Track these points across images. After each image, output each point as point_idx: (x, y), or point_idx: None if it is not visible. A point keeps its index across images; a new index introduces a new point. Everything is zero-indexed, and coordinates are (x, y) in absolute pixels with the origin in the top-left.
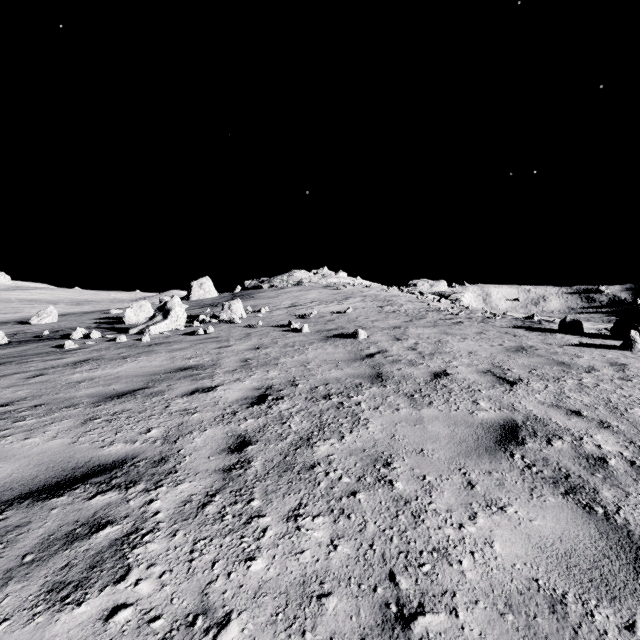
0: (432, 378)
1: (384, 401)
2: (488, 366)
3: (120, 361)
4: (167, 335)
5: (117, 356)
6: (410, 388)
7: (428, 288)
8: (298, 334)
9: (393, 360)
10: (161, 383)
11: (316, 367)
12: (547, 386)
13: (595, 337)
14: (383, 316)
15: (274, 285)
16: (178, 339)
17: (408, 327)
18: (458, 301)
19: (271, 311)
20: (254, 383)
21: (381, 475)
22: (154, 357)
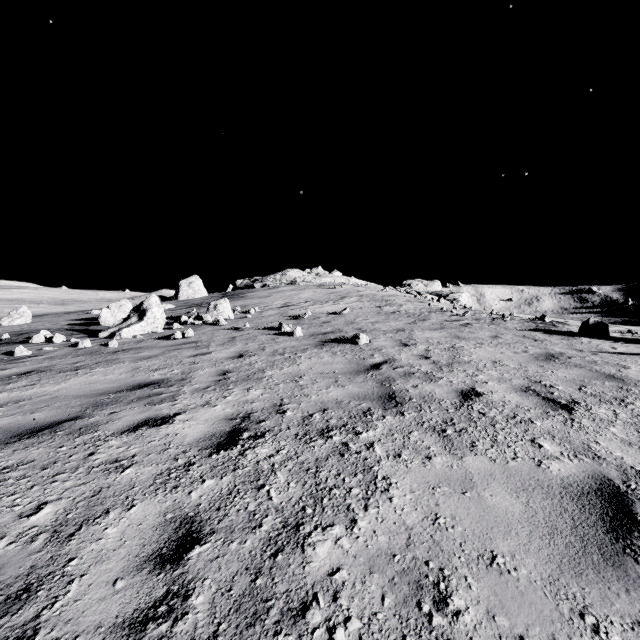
0: (461, 400)
1: (406, 441)
2: (524, 381)
3: (69, 374)
4: (140, 339)
5: (69, 367)
6: (437, 417)
7: (424, 288)
8: (289, 338)
9: (405, 373)
10: (103, 409)
11: (310, 383)
12: (616, 413)
13: (625, 341)
14: (383, 317)
15: (267, 284)
16: (151, 344)
17: (413, 330)
18: (456, 301)
19: (261, 311)
20: (227, 409)
21: (437, 637)
22: (113, 368)
